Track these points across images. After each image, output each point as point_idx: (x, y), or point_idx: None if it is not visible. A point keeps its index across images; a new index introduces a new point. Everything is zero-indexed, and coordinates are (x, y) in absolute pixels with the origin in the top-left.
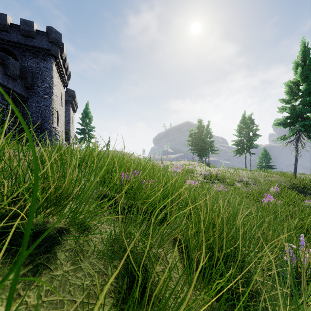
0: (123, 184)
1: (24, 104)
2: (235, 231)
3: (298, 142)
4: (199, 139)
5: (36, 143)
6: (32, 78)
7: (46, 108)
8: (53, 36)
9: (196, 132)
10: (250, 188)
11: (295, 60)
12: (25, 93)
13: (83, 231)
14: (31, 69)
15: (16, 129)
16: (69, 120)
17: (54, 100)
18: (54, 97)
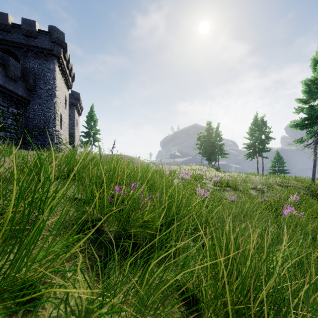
0: (111, 206)
1: (26, 107)
2: (275, 287)
3: (316, 145)
4: (208, 142)
5: (38, 146)
6: (34, 80)
7: (49, 110)
8: (56, 36)
9: (205, 135)
10: (265, 197)
11: (313, 56)
12: (27, 95)
13: (22, 305)
14: (33, 70)
15: (18, 132)
16: (74, 123)
17: (57, 102)
18: (57, 99)
